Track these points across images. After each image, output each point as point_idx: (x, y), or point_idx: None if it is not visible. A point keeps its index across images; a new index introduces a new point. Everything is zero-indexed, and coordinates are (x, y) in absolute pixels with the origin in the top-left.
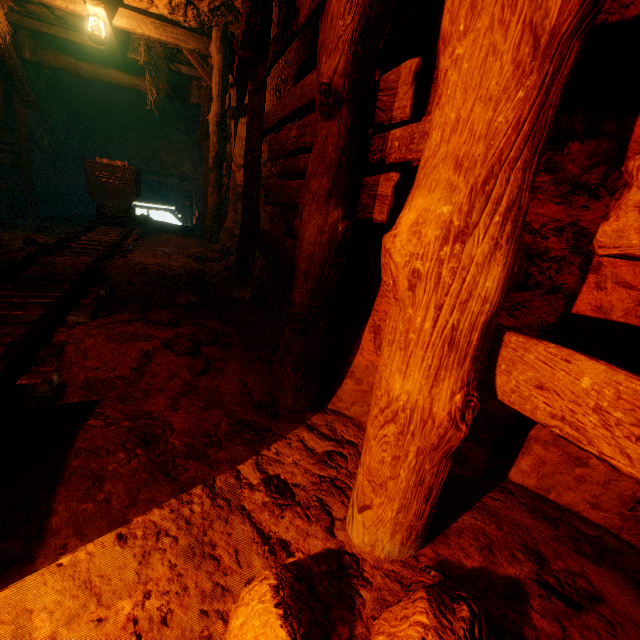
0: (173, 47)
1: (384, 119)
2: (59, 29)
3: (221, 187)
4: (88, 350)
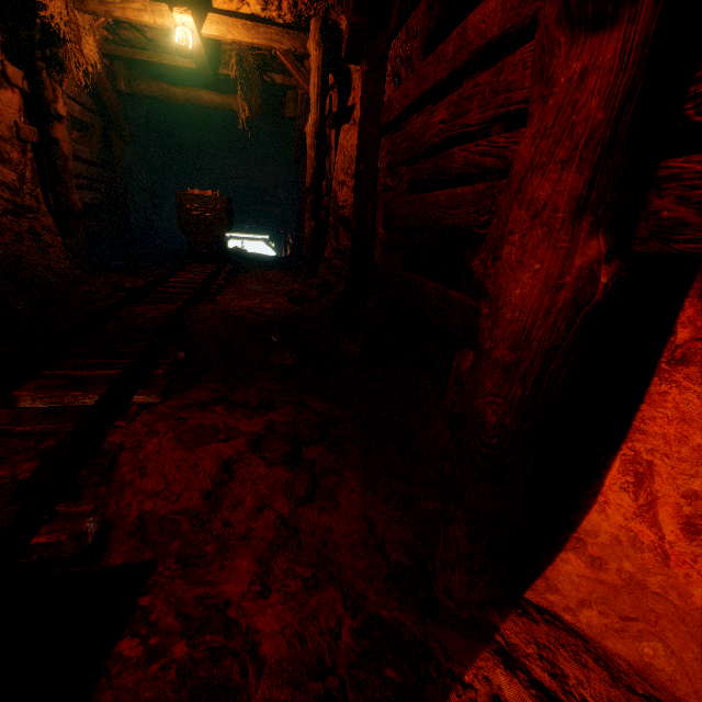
0: (266, 54)
1: None
2: (151, 53)
3: (320, 210)
4: (148, 460)
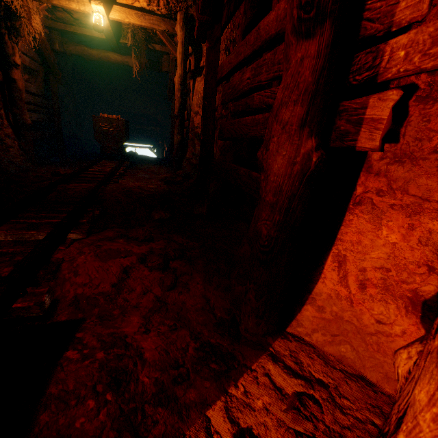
0: (150, 32)
1: (377, 29)
2: (76, 27)
3: (183, 129)
4: (79, 267)
